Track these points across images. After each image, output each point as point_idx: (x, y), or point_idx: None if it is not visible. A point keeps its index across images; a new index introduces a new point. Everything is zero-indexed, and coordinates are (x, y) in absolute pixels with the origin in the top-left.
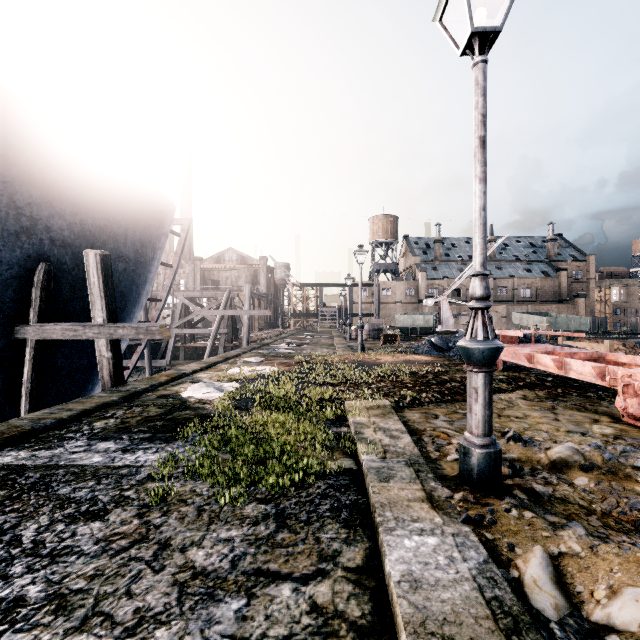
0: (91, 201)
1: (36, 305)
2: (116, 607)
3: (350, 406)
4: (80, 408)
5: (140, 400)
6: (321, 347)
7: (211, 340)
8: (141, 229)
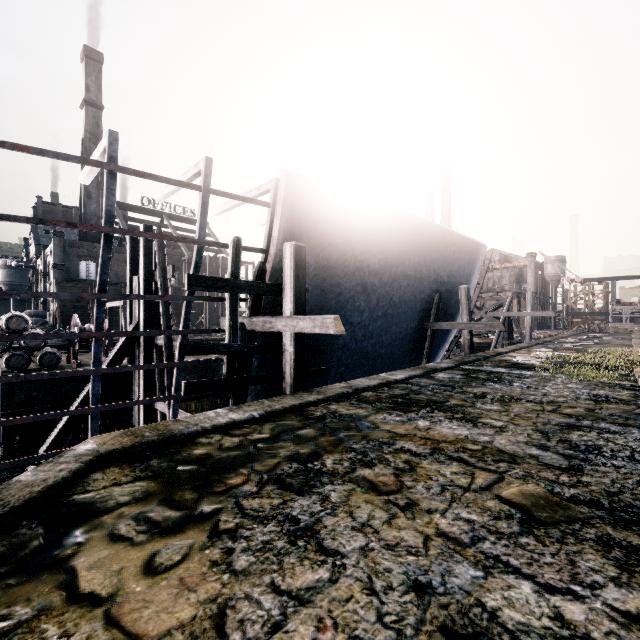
0: (454, 259)
1: (434, 313)
2: (550, 386)
3: (637, 371)
4: (471, 358)
5: (491, 360)
6: (613, 346)
7: (496, 336)
8: (470, 266)
